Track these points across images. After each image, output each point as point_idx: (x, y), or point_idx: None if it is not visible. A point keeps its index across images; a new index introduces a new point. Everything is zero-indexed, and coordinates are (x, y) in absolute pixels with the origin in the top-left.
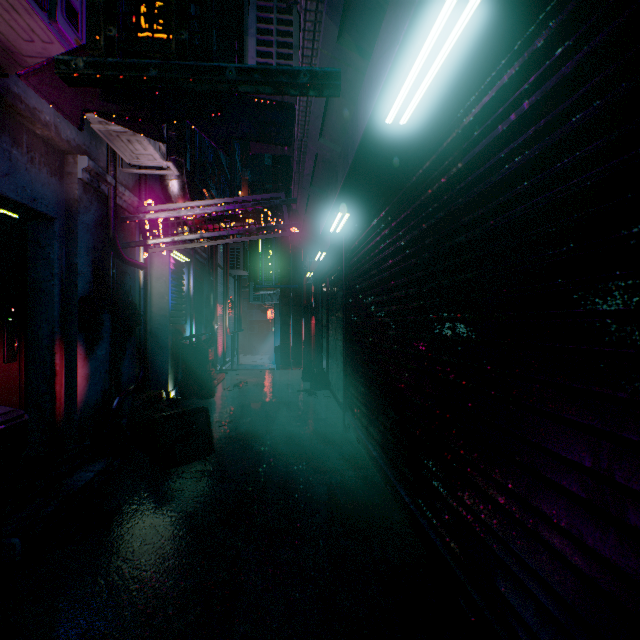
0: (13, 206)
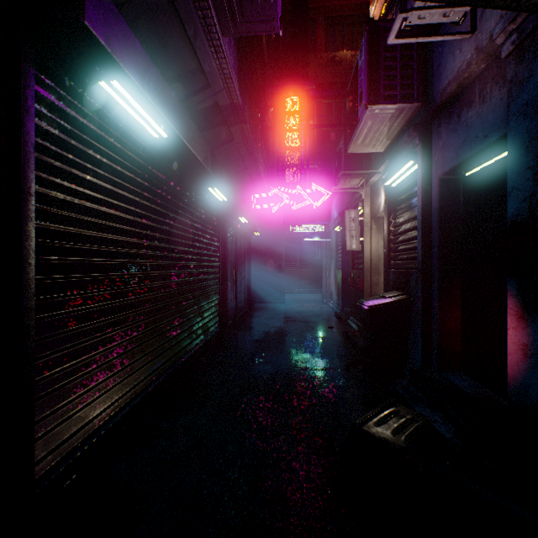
0: (494, 150)
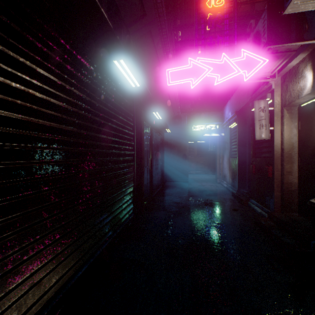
0: None
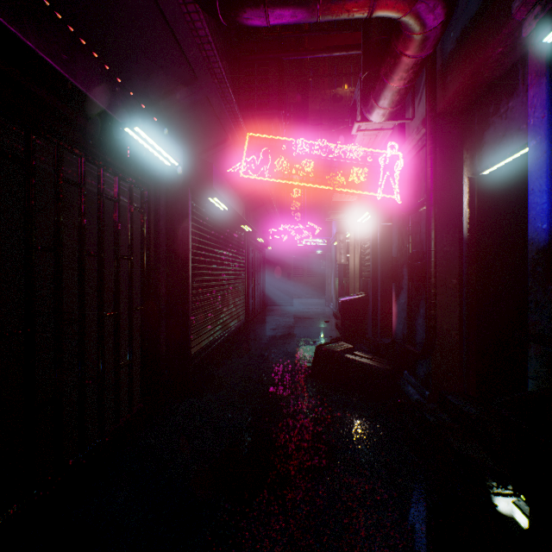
0: None
